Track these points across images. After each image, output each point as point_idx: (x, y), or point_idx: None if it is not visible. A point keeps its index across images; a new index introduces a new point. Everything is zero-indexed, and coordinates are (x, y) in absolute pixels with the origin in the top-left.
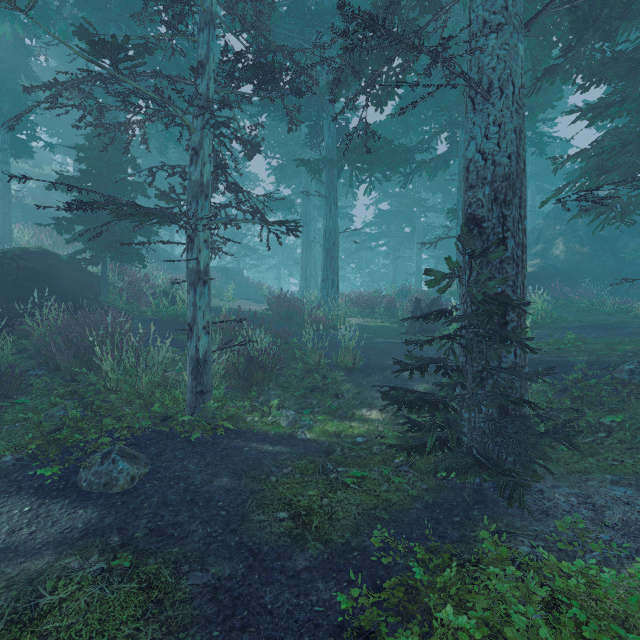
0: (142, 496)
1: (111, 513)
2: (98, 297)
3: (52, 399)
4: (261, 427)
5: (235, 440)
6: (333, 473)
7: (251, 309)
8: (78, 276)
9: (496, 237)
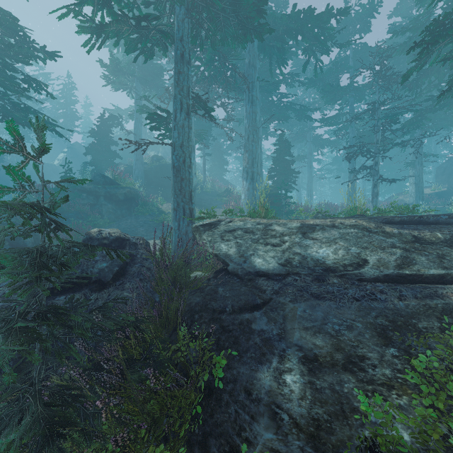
0: None
1: None
2: None
3: None
4: None
5: None
6: None
7: None
8: None
9: None
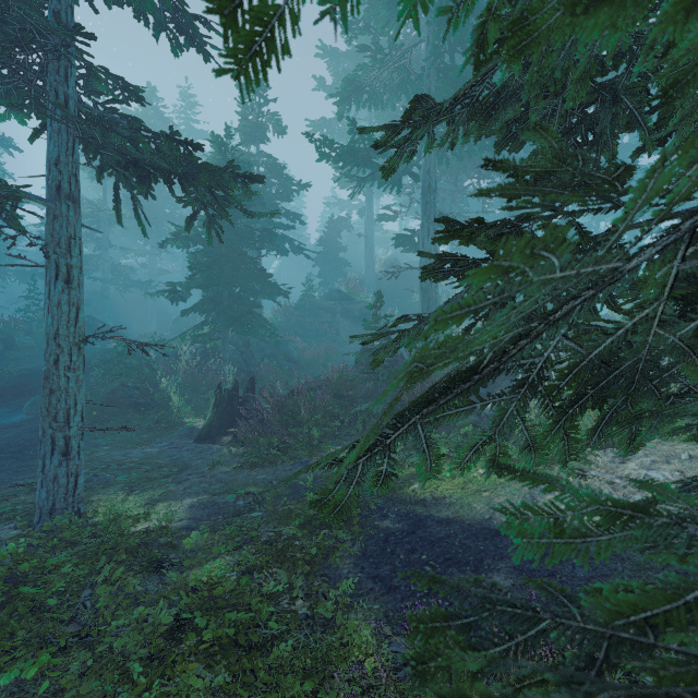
0: None
1: None
2: None
3: None
4: None
5: None
6: None
7: None
8: None
9: None
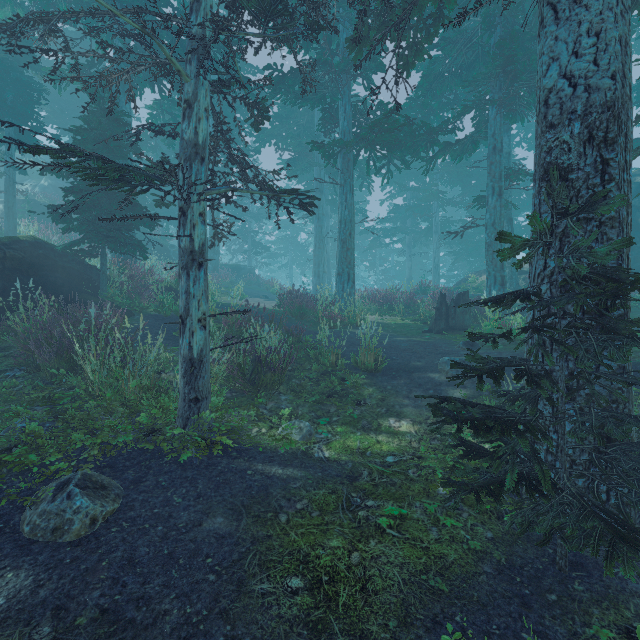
0: (102, 548)
1: (52, 578)
2: (97, 292)
3: (12, 407)
4: (269, 442)
5: (236, 460)
6: (361, 509)
7: (261, 306)
8: (75, 268)
9: (591, 191)
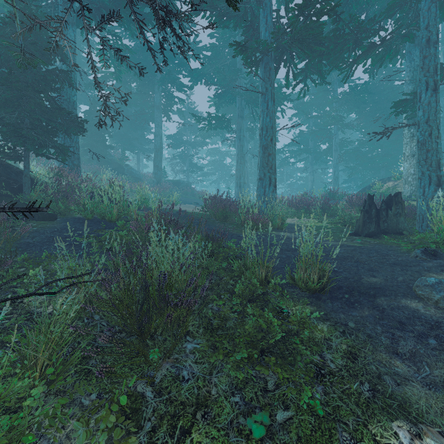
0: None
1: None
2: (21, 195)
3: None
4: None
5: None
6: None
7: (190, 210)
8: None
9: None
